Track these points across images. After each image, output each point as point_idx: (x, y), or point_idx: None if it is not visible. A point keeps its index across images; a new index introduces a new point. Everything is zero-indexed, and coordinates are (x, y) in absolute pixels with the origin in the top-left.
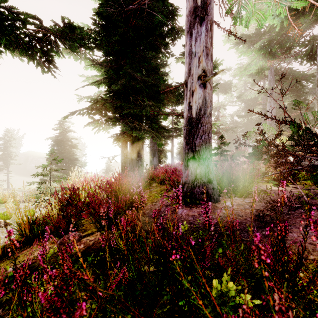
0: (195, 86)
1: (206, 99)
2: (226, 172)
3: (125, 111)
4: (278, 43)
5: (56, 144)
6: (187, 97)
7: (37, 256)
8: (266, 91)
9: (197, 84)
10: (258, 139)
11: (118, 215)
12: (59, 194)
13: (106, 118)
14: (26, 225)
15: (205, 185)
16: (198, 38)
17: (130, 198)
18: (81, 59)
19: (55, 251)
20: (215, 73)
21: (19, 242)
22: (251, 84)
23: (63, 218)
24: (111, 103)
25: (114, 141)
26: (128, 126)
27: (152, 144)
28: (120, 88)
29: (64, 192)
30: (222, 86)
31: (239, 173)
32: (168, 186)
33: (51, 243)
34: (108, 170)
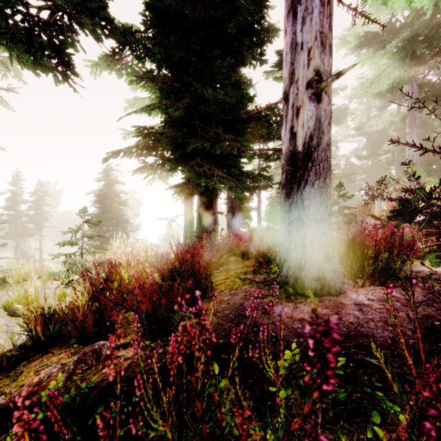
0: (301, 99)
1: (321, 120)
2: (354, 243)
3: (190, 149)
4: (427, 41)
5: (100, 201)
6: (288, 119)
7: (43, 379)
8: (424, 106)
9: (305, 96)
10: (396, 190)
11: (173, 315)
12: (94, 271)
13: (162, 160)
14: (38, 321)
15: (319, 264)
16: (306, 17)
17: (196, 283)
18: (127, 76)
19: (60, 383)
20: (339, 72)
21: (28, 347)
22: (379, 109)
23: (96, 311)
24: (169, 138)
25: (173, 195)
26: (195, 172)
27: (230, 199)
28: (183, 115)
29: (102, 269)
30: (333, 114)
31: (380, 246)
32: (256, 264)
33: (71, 355)
34: (169, 236)
